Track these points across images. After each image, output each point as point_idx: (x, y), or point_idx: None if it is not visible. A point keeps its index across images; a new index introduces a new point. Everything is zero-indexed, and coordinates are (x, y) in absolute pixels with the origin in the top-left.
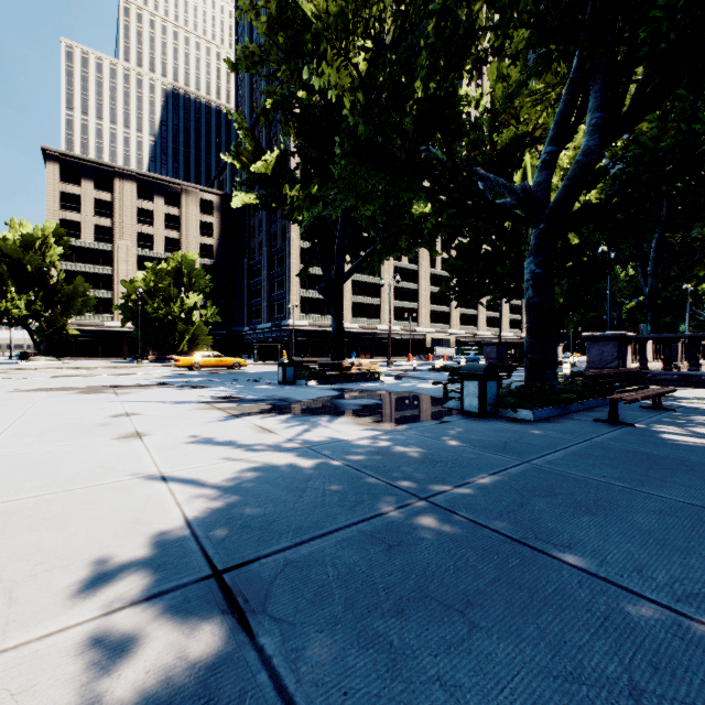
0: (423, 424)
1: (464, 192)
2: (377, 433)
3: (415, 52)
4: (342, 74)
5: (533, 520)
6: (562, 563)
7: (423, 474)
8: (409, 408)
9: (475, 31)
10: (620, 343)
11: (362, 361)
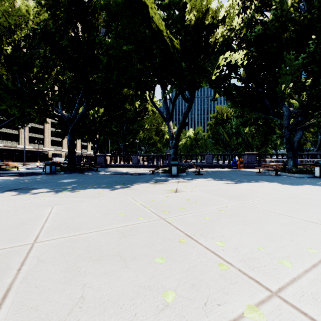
0: (32, 176)
1: (50, 113)
2: (17, 177)
3: (34, 58)
4: (2, 70)
5: (45, 180)
6: (45, 181)
7: (28, 179)
8: (29, 174)
9: (55, 65)
10: (105, 157)
11: (9, 163)
